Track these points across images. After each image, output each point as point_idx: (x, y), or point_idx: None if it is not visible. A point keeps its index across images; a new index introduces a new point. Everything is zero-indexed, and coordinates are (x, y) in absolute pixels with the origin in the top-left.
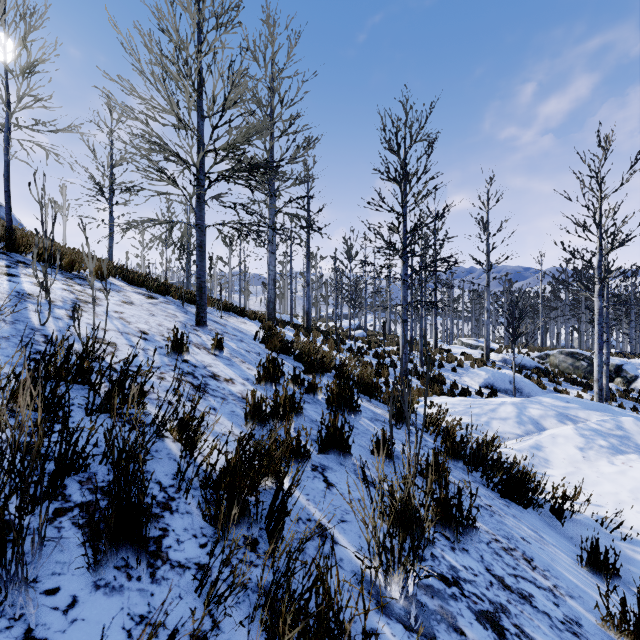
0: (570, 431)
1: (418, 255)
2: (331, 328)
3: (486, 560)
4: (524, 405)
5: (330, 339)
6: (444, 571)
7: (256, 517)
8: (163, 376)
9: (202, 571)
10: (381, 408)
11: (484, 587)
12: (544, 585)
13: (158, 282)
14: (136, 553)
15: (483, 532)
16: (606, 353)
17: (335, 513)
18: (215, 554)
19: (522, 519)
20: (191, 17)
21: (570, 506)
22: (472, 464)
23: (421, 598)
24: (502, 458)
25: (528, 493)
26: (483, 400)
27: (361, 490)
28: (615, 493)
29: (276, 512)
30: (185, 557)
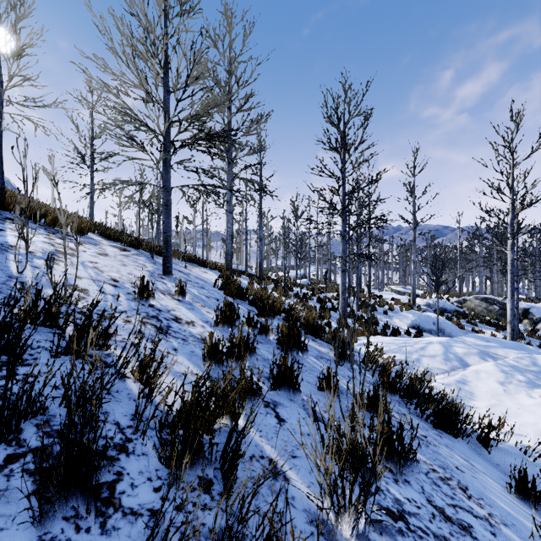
0: (491, 367)
1: (355, 214)
2: (280, 277)
3: (426, 491)
4: (450, 344)
5: (279, 286)
6: (390, 505)
7: (210, 458)
8: (129, 319)
9: (155, 518)
10: (325, 347)
11: (427, 520)
12: (480, 514)
13: (131, 237)
14: (86, 503)
15: (421, 462)
16: (516, 298)
17: (286, 449)
18: (169, 498)
19: (454, 448)
20: (158, 3)
21: (496, 436)
22: (406, 397)
23: (370, 535)
24: (432, 391)
25: (458, 424)
26: (413, 339)
27: (310, 425)
28: (535, 423)
29: (230, 453)
30: (138, 503)
